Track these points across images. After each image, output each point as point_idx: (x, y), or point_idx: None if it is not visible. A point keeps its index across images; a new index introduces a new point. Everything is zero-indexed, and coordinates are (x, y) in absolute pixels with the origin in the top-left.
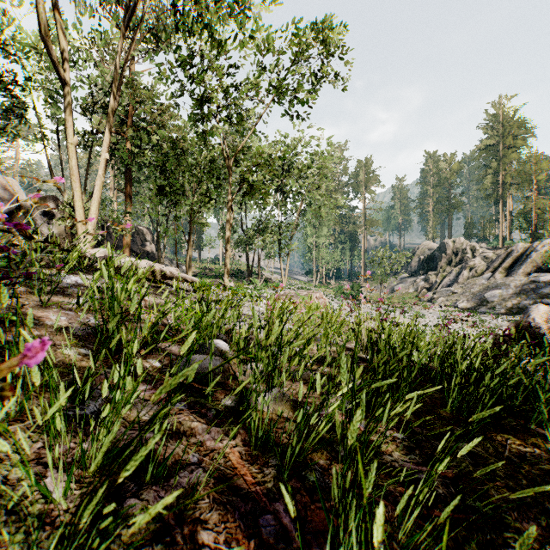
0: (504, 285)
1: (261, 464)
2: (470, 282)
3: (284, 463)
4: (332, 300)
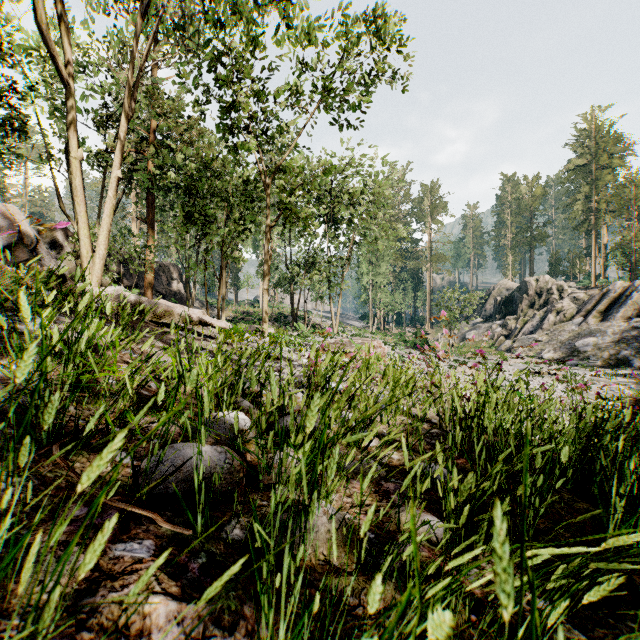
0: (599, 332)
1: None
2: (557, 328)
3: None
4: (392, 349)
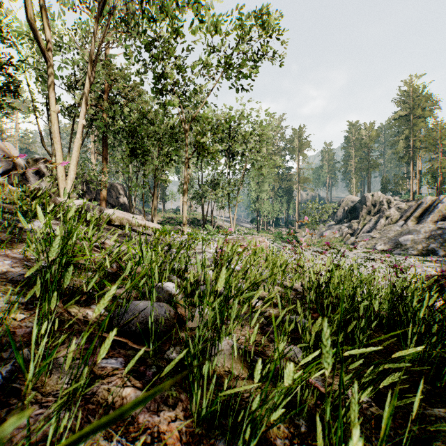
0: (415, 231)
1: None
2: (386, 228)
3: None
4: (272, 243)
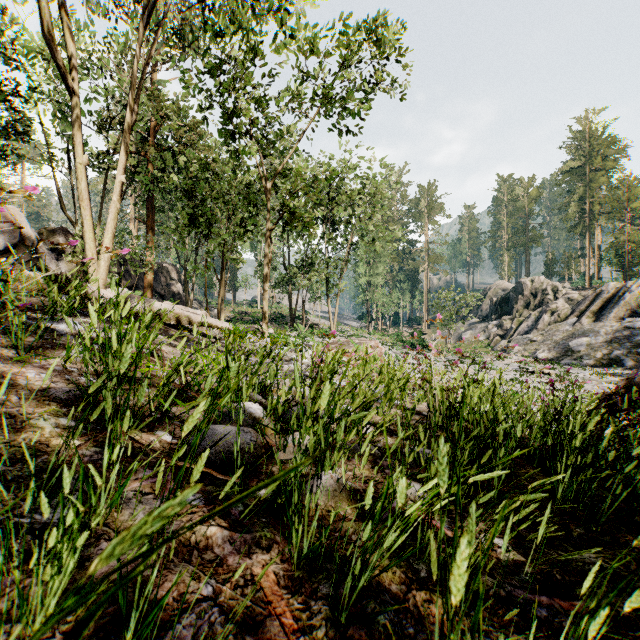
0: (592, 332)
1: (307, 593)
2: (552, 328)
3: (339, 592)
4: (389, 349)
